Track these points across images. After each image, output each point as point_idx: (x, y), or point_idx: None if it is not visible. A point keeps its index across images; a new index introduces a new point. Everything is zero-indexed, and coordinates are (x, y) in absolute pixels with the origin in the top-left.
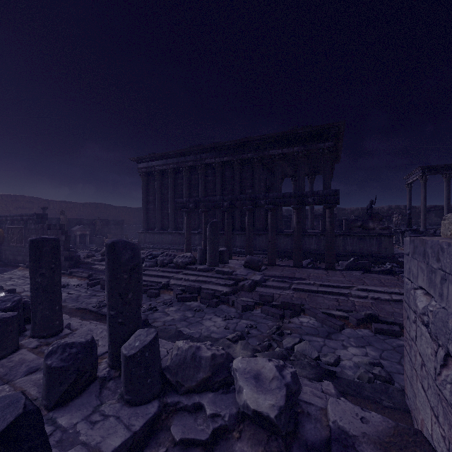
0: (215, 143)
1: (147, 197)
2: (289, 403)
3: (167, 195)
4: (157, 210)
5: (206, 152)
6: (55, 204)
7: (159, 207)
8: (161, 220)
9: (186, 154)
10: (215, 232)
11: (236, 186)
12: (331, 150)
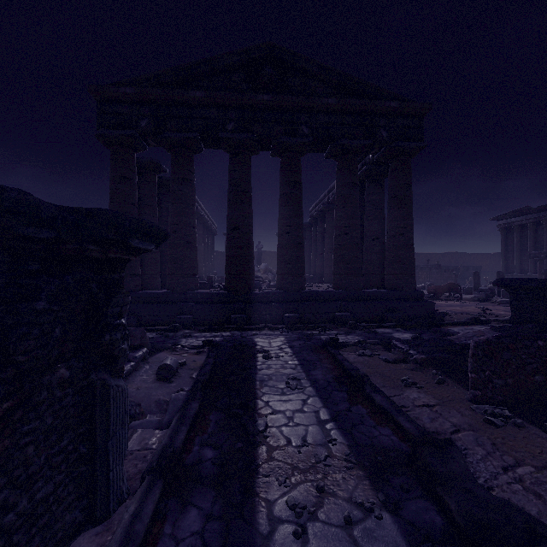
0: None
1: (505, 247)
2: None
3: (526, 245)
4: (516, 257)
5: None
6: (423, 256)
7: (518, 255)
8: (520, 266)
9: (546, 209)
10: None
11: None
12: None
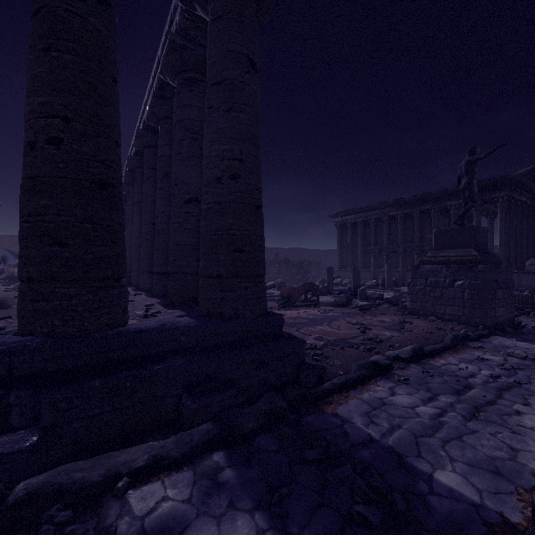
0: (397, 200)
1: (341, 243)
2: (394, 298)
3: (357, 242)
4: (349, 253)
5: (389, 207)
6: (271, 250)
7: (351, 251)
8: (352, 261)
9: (372, 209)
10: (390, 268)
11: (415, 233)
12: (506, 199)
